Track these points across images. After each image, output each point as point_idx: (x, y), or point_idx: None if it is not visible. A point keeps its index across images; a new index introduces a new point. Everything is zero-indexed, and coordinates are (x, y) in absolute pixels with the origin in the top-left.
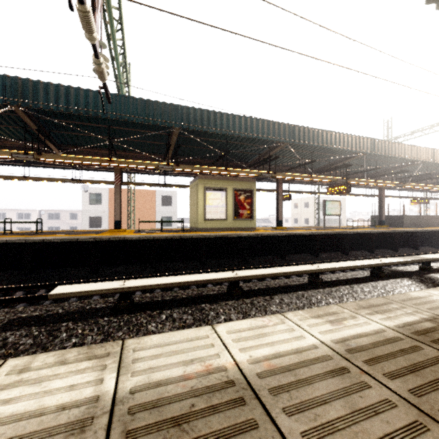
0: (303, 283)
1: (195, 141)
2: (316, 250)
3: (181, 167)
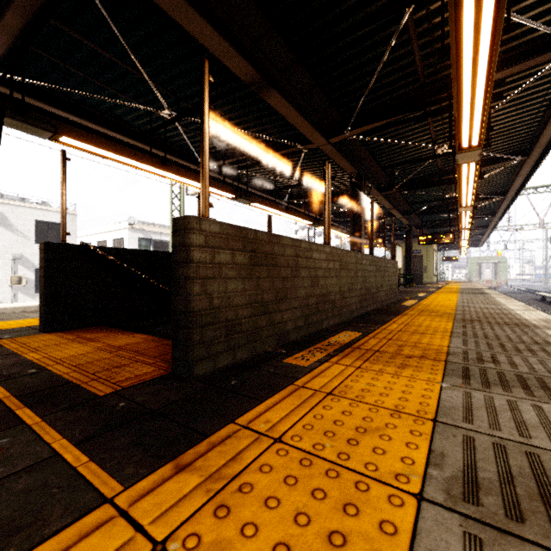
0: None
1: None
2: None
3: None
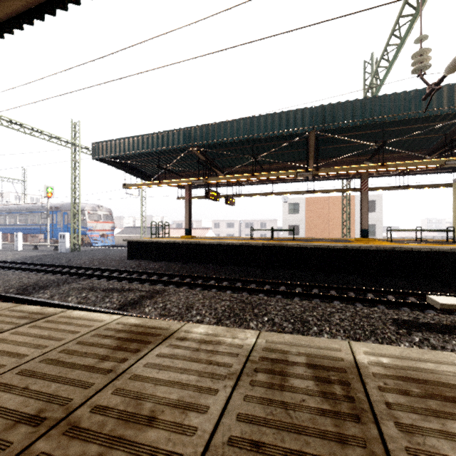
0: None
1: None
2: None
3: None
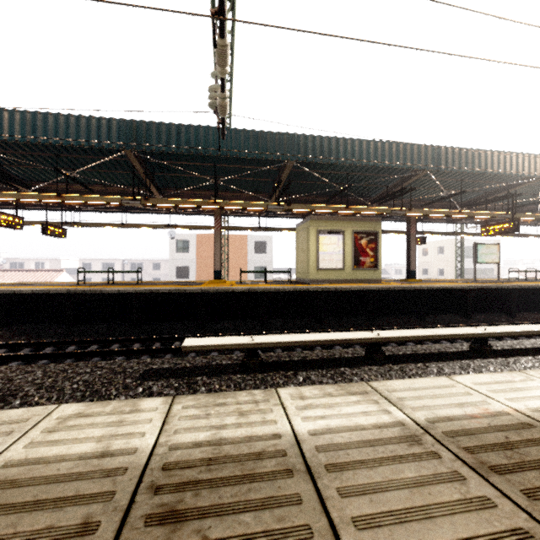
0: (463, 350)
1: (308, 175)
2: (468, 310)
3: (293, 207)
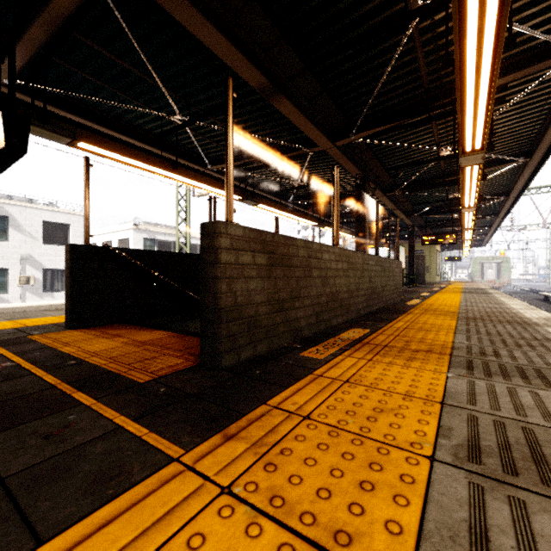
0: None
1: None
2: None
3: None
